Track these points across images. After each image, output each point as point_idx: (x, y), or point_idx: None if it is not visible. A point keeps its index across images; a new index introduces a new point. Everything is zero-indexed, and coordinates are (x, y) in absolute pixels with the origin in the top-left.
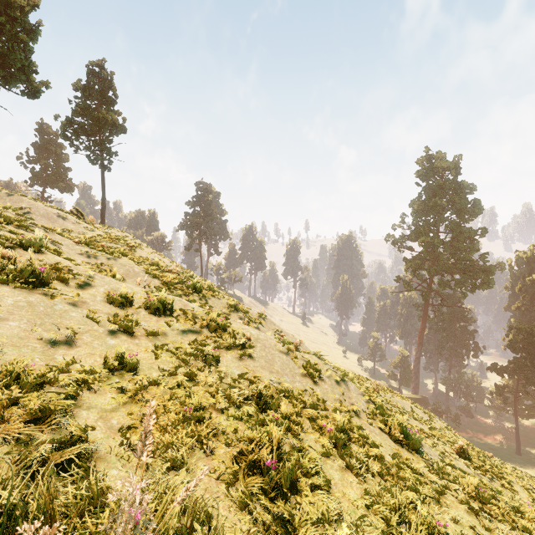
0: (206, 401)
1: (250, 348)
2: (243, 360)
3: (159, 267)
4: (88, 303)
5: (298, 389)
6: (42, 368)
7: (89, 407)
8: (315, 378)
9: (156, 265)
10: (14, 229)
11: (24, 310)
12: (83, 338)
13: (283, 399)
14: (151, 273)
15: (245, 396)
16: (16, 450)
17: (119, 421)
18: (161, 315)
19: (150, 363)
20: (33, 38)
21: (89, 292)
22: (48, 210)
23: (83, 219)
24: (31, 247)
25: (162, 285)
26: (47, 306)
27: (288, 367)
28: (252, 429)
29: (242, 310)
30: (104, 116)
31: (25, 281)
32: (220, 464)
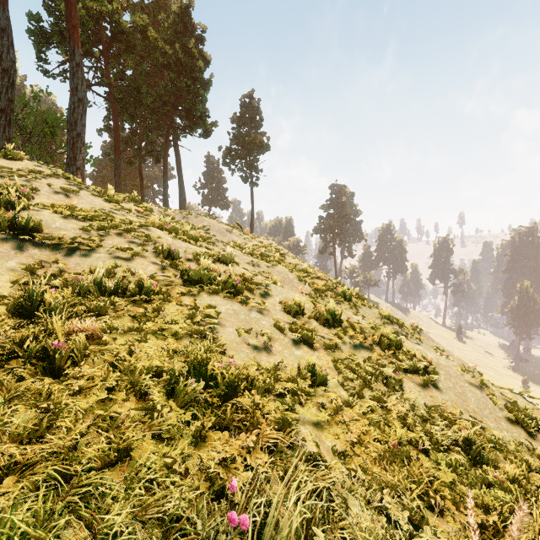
0: (405, 437)
1: (433, 375)
2: (428, 390)
3: (307, 273)
4: (271, 312)
5: (509, 441)
6: (265, 377)
7: (303, 422)
8: (532, 430)
9: (305, 271)
10: (206, 245)
11: (232, 317)
12: (275, 347)
13: (495, 452)
14: (303, 280)
15: (448, 440)
16: (281, 466)
17: (332, 444)
18: (331, 327)
19: (334, 379)
20: (207, 89)
21: (269, 302)
22: (220, 226)
23: (241, 231)
24: (224, 261)
25: (313, 292)
26: (245, 314)
27: (486, 407)
28: (472, 489)
29: (396, 322)
30: (253, 139)
31: (228, 291)
32: (457, 533)
